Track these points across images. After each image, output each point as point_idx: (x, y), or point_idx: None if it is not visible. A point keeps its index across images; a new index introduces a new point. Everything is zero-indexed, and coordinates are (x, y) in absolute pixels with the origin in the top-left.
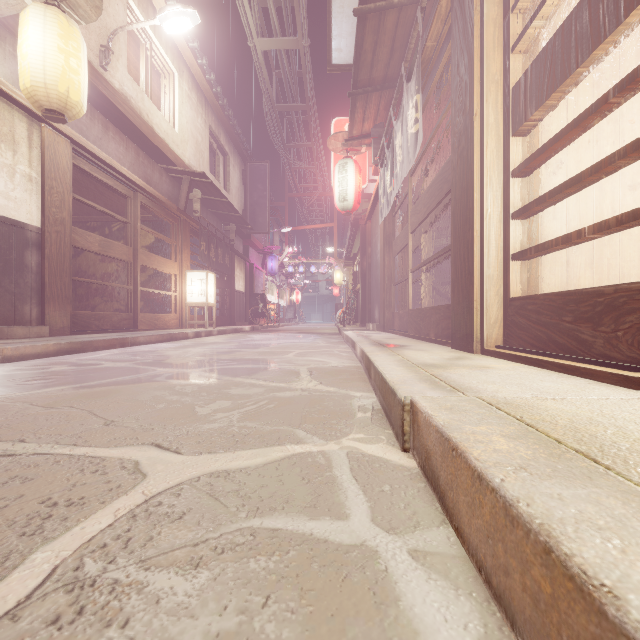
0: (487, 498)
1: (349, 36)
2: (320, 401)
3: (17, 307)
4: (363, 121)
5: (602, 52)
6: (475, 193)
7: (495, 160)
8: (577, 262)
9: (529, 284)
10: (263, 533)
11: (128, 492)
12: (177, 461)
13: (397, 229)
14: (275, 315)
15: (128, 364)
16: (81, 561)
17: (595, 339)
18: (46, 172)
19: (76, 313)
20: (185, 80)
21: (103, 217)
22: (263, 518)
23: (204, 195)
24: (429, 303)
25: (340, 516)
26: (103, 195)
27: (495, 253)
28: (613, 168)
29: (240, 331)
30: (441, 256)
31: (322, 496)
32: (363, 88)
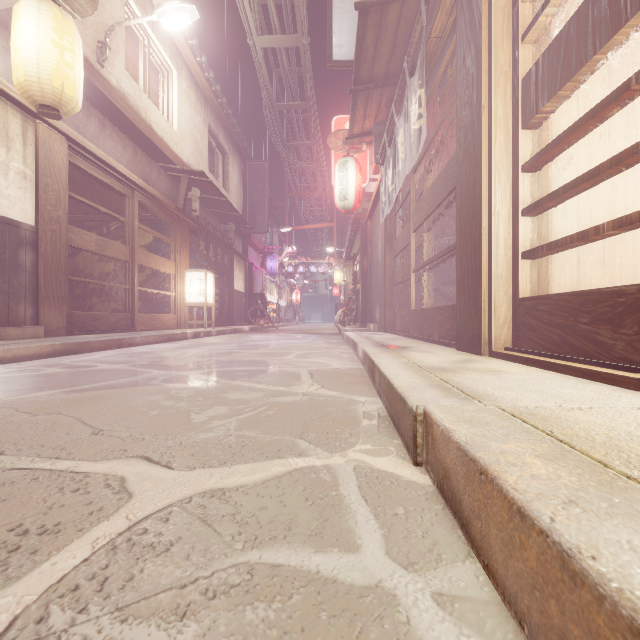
0: (532, 540)
1: (350, 32)
2: (322, 407)
3: (11, 307)
4: (364, 119)
5: (622, 37)
6: (483, 189)
7: (504, 155)
8: (588, 261)
9: (539, 284)
10: (262, 570)
11: (110, 516)
12: (167, 477)
13: (398, 228)
14: (275, 315)
15: (123, 366)
16: (46, 609)
17: (615, 342)
18: (41, 169)
19: (72, 313)
20: (184, 78)
21: (101, 216)
22: (262, 550)
23: (203, 194)
24: (431, 303)
25: (350, 547)
26: (100, 194)
27: (504, 251)
28: (635, 160)
29: (239, 331)
30: (445, 255)
31: (328, 521)
32: (364, 85)
